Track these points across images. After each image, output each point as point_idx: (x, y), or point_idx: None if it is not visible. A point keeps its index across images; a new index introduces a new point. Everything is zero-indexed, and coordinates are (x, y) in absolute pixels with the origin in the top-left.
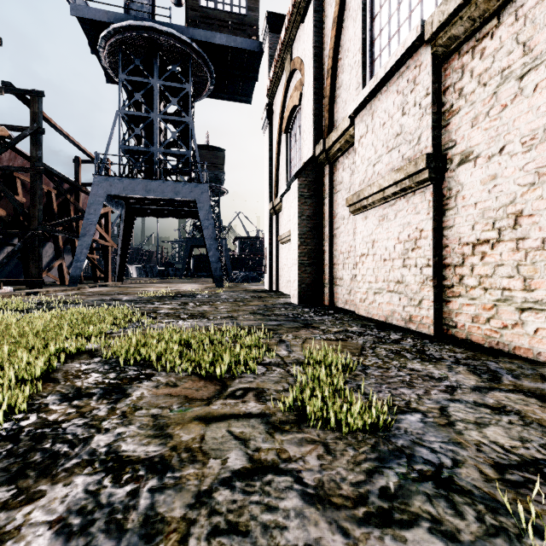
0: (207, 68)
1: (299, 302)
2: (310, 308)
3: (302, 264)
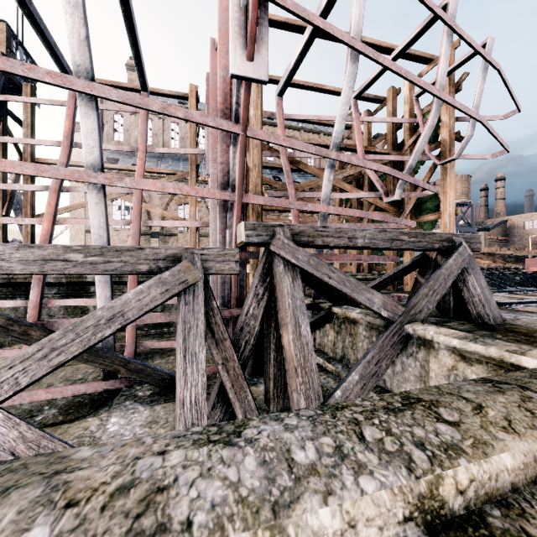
0: None
1: None
2: None
3: None
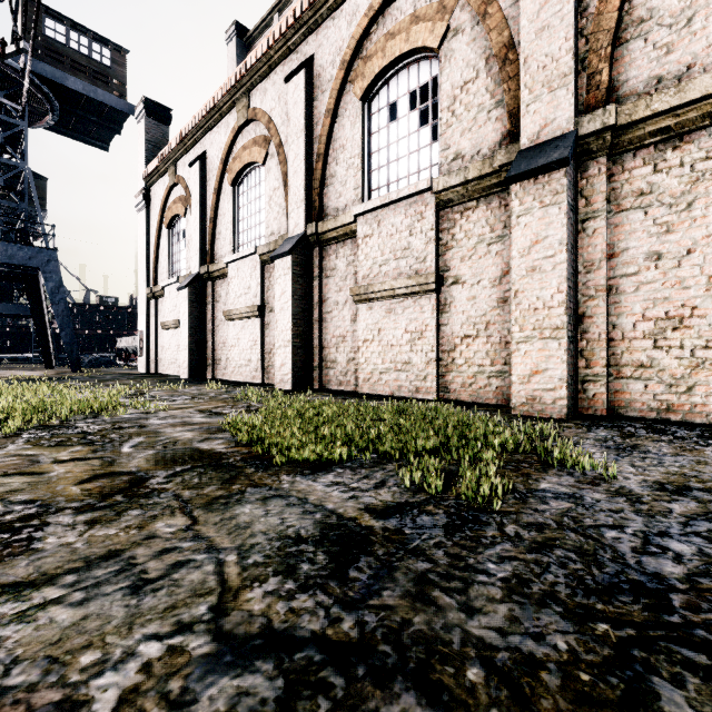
0: (50, 105)
1: (188, 377)
2: (199, 379)
3: (191, 349)
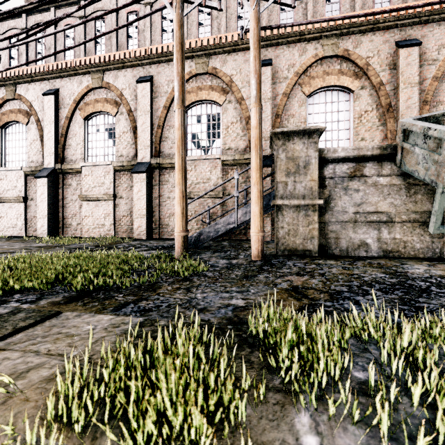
0: None
1: None
2: None
3: None
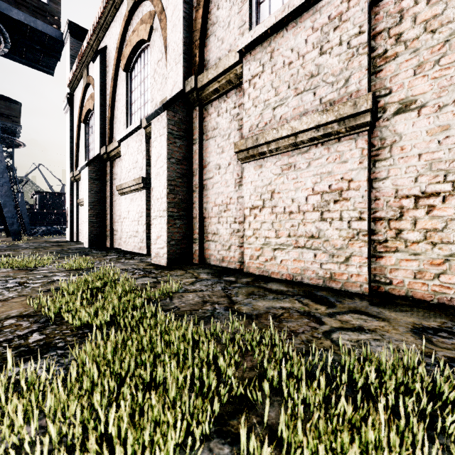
0: (1, 33)
1: (89, 246)
2: (96, 249)
3: (91, 221)
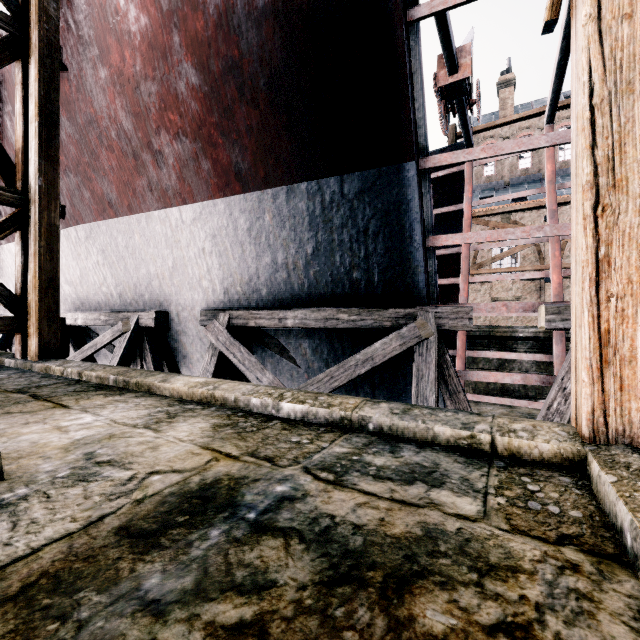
0: None
1: None
2: None
3: None
